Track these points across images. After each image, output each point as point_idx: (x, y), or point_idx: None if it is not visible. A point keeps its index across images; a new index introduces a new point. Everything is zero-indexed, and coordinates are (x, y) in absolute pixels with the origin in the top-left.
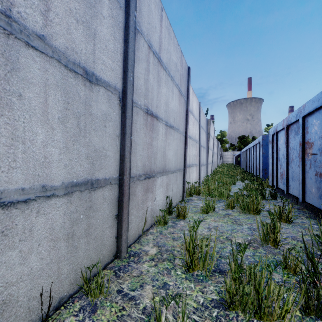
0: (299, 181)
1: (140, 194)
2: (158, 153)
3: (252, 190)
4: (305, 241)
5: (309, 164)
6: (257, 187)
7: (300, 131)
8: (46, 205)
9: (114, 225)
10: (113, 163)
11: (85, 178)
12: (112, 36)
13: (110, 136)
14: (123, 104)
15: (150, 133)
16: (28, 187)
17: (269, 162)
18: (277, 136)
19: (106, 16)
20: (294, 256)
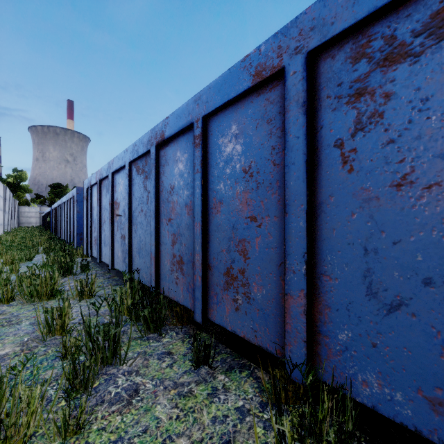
0: (109, 246)
1: None
2: None
3: (45, 266)
4: (102, 313)
5: (117, 226)
6: (63, 260)
7: (110, 188)
8: None
9: None
10: None
11: None
12: None
13: None
14: None
15: None
16: None
17: (84, 224)
18: (92, 191)
19: None
20: (73, 337)
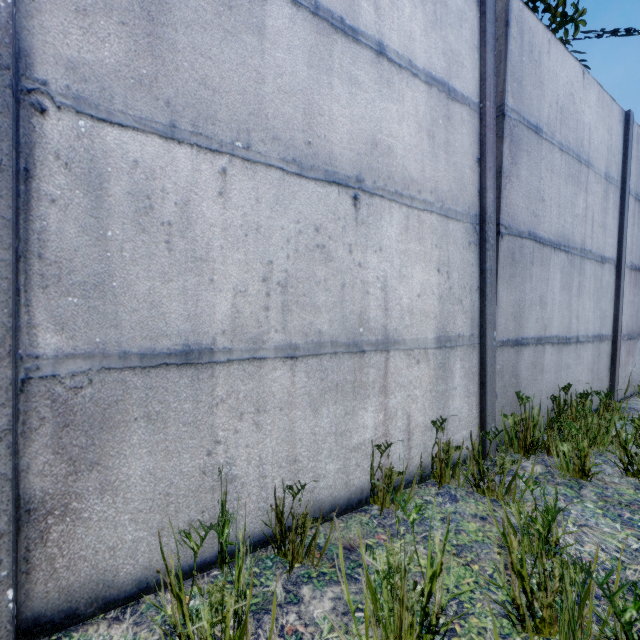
0: None
1: (623, 355)
2: (639, 311)
3: None
4: None
5: None
6: None
7: None
8: (587, 346)
9: (608, 375)
10: (609, 322)
11: (598, 333)
12: (613, 219)
13: (609, 300)
14: (617, 270)
15: (633, 290)
16: (584, 335)
17: None
18: None
19: (611, 207)
20: None
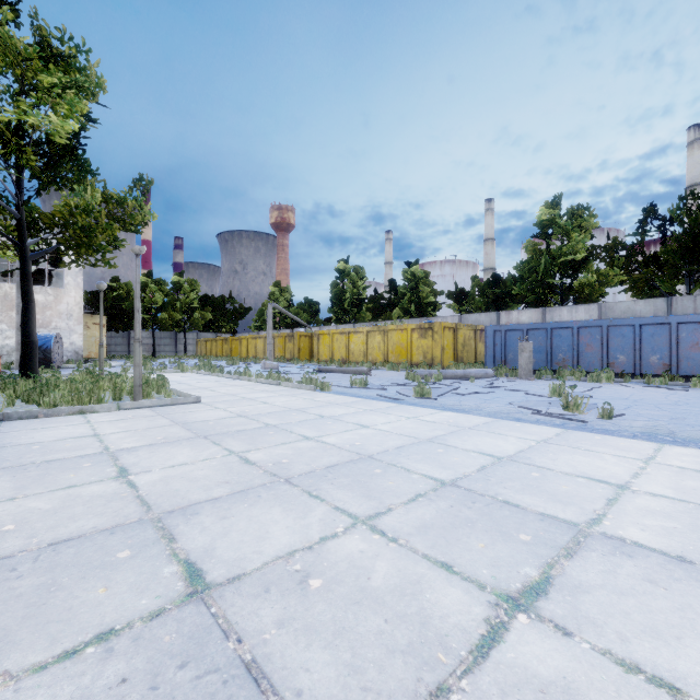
0: None
1: None
2: None
3: None
4: None
5: None
6: None
7: None
8: None
9: None
10: None
11: None
12: None
13: None
14: None
15: None
16: None
17: None
18: None
19: None
20: None
